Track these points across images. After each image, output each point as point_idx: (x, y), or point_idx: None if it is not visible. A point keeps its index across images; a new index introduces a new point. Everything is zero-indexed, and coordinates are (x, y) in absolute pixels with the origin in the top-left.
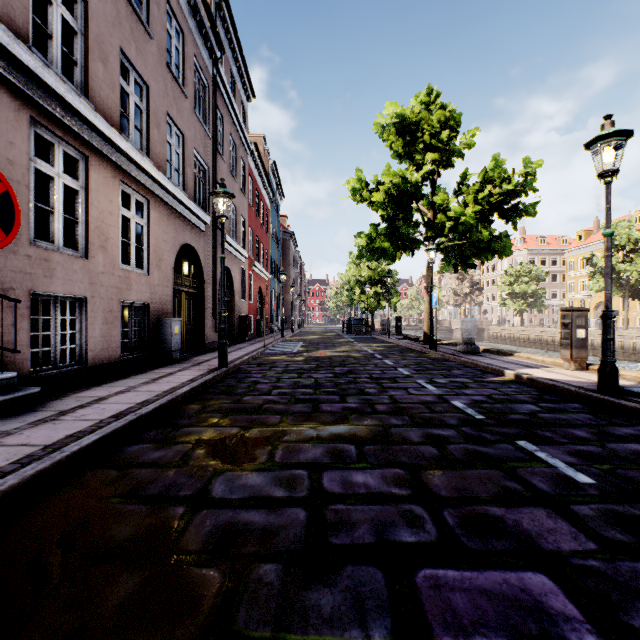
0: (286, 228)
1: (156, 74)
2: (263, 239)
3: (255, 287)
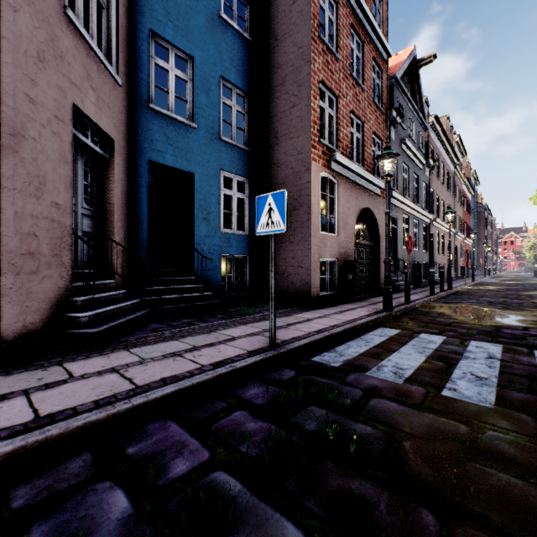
0: (480, 203)
1: (444, 195)
2: (467, 221)
3: (464, 250)
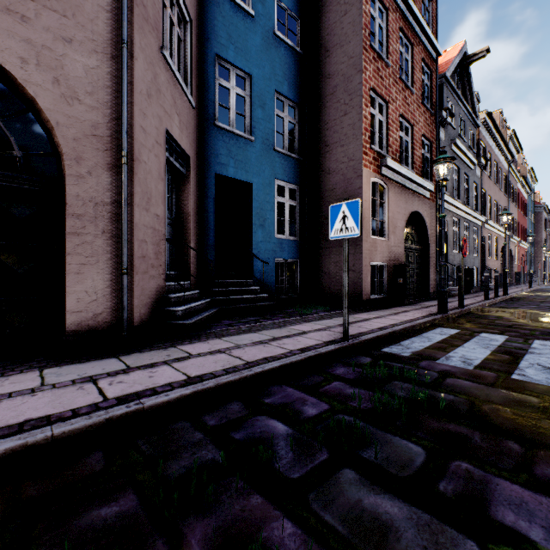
0: (538, 203)
1: (497, 196)
2: (523, 223)
3: (519, 255)
